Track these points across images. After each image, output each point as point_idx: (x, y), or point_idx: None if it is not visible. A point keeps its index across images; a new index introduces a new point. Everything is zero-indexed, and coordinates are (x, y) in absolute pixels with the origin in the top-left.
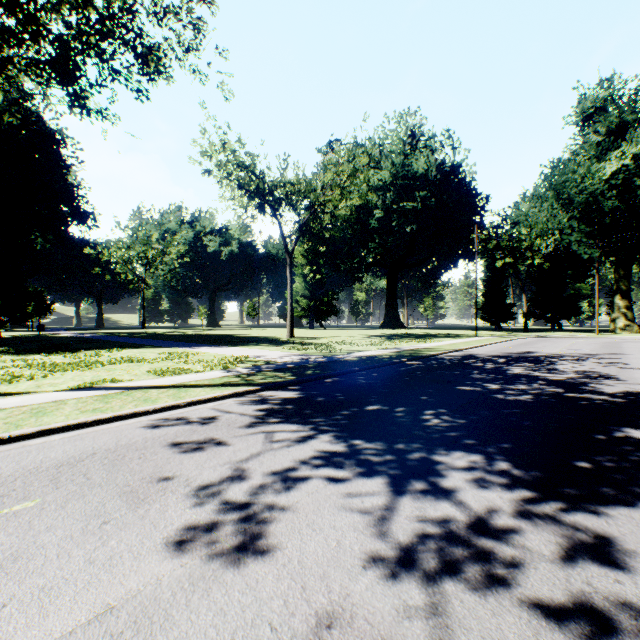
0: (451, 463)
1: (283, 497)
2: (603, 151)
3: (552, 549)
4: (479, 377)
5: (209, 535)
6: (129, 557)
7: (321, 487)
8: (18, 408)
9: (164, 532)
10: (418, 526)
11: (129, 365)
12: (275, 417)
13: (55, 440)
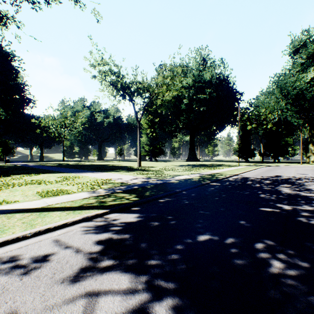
0: None
1: None
2: (306, 67)
3: None
4: (267, 197)
5: None
6: None
7: None
8: None
9: None
10: None
11: (30, 186)
12: (109, 257)
13: None
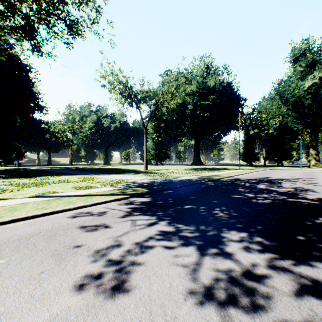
0: (230, 237)
1: (140, 257)
2: (304, 75)
3: (289, 288)
4: (242, 190)
5: (99, 280)
6: (53, 293)
7: (161, 251)
8: (2, 207)
9: (74, 278)
10: (214, 274)
11: (63, 184)
12: (137, 212)
13: (20, 224)
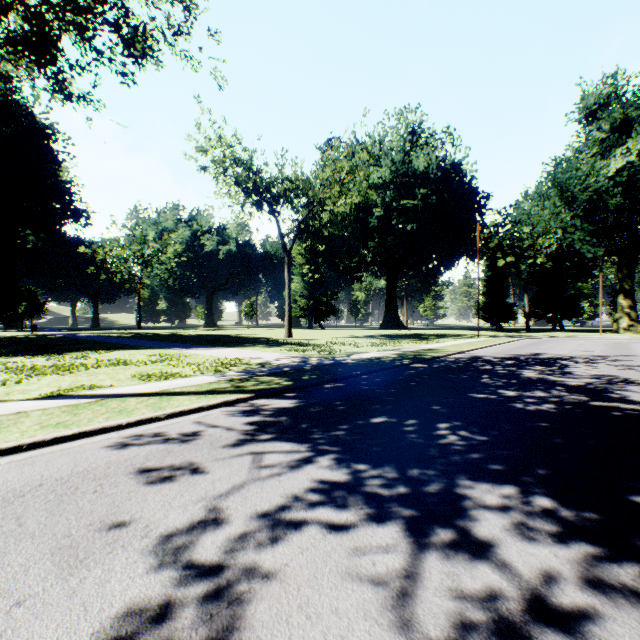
0: (481, 499)
1: (268, 556)
2: (607, 148)
3: None
4: (491, 382)
5: (159, 628)
6: None
7: (319, 538)
8: None
9: (96, 622)
10: (454, 609)
11: (114, 368)
12: (266, 433)
13: None
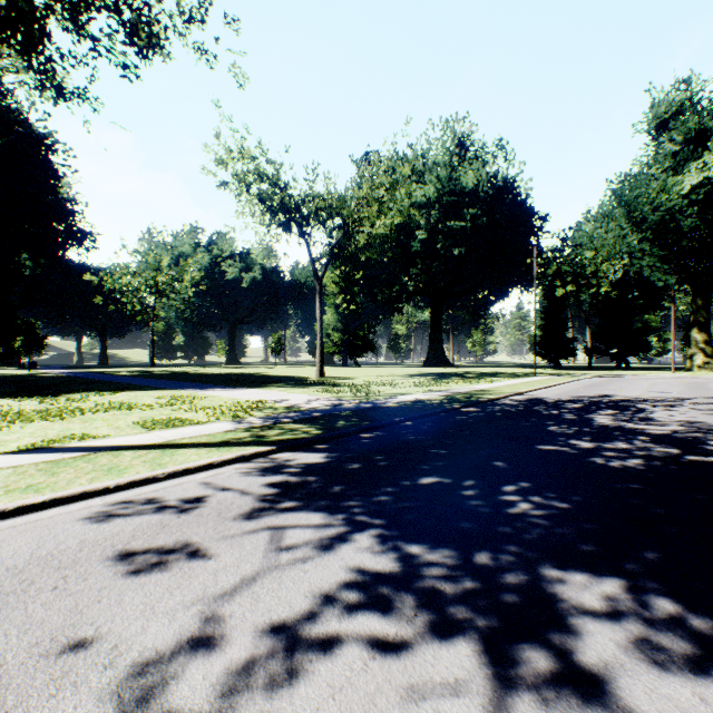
0: (577, 600)
1: (284, 702)
2: (681, 162)
3: None
4: (560, 430)
5: None
6: None
7: (357, 669)
8: None
9: None
10: None
11: (115, 413)
12: (290, 498)
13: None
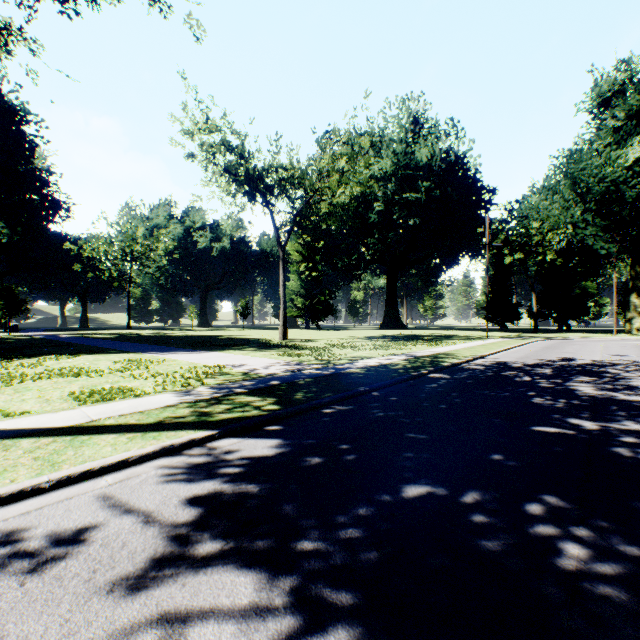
0: None
1: None
2: (624, 136)
3: None
4: (547, 404)
5: None
6: None
7: None
8: None
9: None
10: None
11: (57, 381)
12: (214, 533)
13: None
